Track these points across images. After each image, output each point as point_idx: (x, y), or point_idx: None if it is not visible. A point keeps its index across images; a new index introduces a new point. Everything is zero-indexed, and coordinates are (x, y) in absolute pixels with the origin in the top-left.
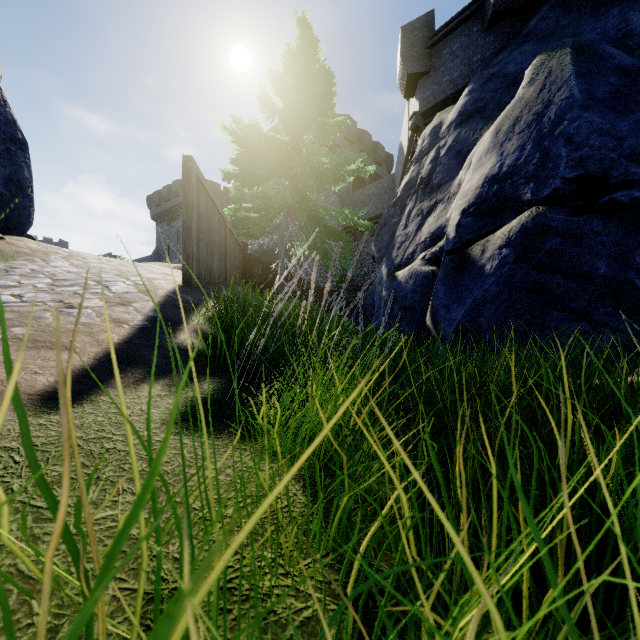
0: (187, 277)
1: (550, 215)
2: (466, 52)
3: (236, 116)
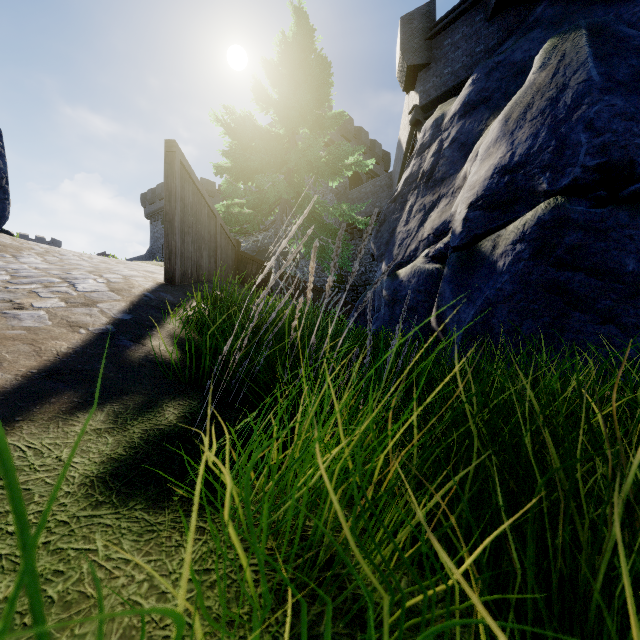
0: (170, 274)
1: (570, 207)
2: (468, 43)
3: (228, 106)
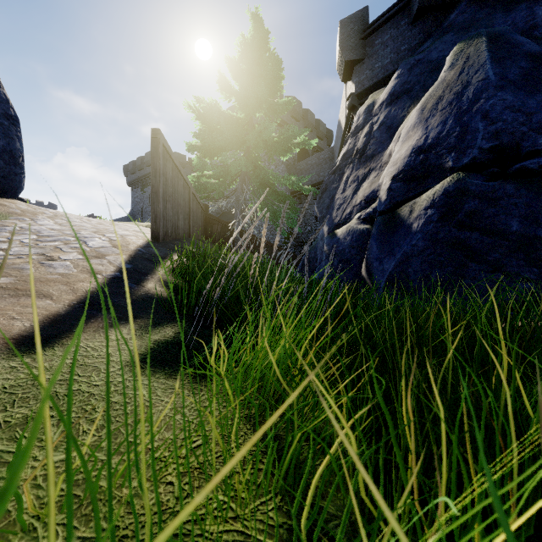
0: (155, 234)
1: (469, 180)
2: (395, 42)
3: (198, 96)
